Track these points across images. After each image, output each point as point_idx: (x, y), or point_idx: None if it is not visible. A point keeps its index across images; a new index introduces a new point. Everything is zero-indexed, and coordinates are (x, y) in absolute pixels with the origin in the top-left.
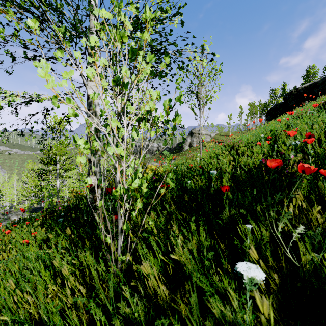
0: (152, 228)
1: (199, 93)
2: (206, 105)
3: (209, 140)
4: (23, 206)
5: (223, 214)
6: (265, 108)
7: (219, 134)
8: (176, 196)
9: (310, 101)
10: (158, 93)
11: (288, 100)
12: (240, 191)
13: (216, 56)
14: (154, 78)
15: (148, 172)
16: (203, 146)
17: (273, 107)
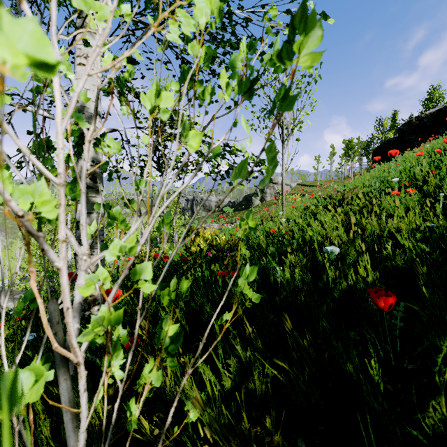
0: (202, 379)
1: (282, 116)
2: (292, 134)
3: (289, 192)
4: (29, 283)
5: (430, 411)
6: (368, 146)
7: (303, 184)
8: (255, 303)
9: (440, 133)
10: (214, 4)
11: (406, 133)
12: (387, 288)
13: (328, 22)
14: (208, 74)
15: (199, 244)
16: (280, 201)
17: (383, 143)
